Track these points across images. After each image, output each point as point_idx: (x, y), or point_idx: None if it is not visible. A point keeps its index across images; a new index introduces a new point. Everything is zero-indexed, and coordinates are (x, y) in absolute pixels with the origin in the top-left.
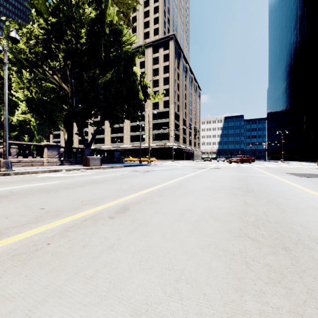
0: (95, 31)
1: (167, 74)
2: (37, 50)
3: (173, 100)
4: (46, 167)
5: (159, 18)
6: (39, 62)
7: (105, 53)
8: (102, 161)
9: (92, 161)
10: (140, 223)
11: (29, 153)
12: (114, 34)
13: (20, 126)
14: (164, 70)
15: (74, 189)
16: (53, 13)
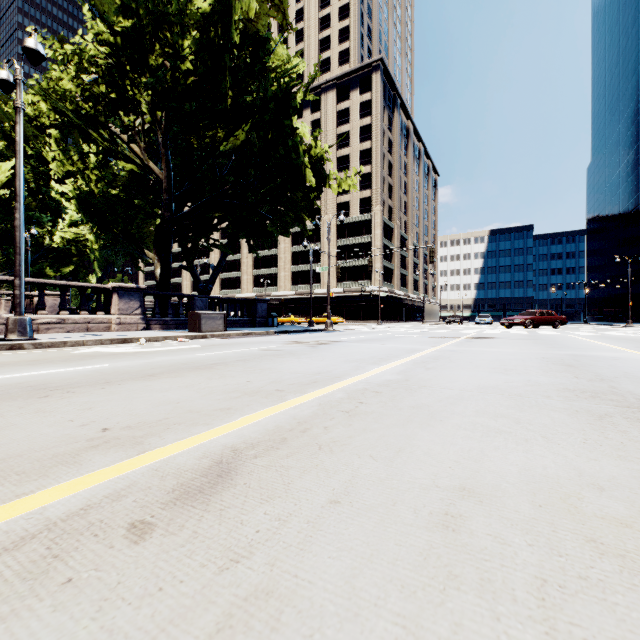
0: (212, 41)
1: (367, 144)
2: (97, 91)
3: (379, 197)
4: (113, 334)
5: (350, 28)
6: (103, 117)
7: (233, 91)
8: (232, 323)
9: (207, 322)
10: (252, 587)
11: (82, 305)
12: (252, 45)
13: (79, 256)
14: (361, 136)
15: (123, 386)
16: (126, 8)
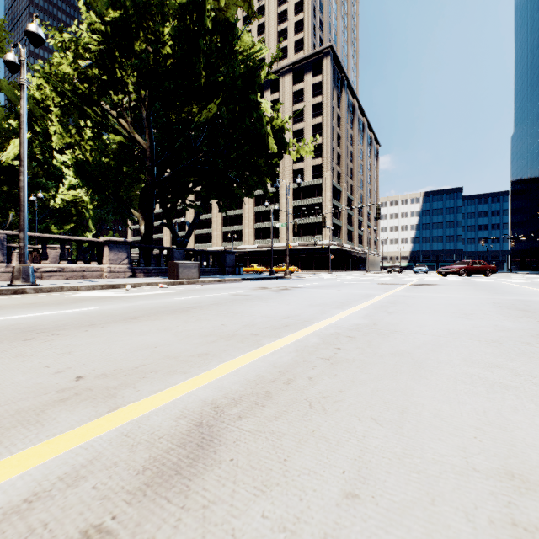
0: (188, 28)
1: (319, 119)
2: (91, 74)
3: (329, 164)
4: (104, 280)
5: (304, 20)
6: (96, 96)
7: (206, 71)
8: (204, 271)
9: (184, 270)
10: None
11: (79, 256)
12: (222, 30)
13: (78, 215)
14: (314, 112)
15: (105, 329)
16: (115, 0)
